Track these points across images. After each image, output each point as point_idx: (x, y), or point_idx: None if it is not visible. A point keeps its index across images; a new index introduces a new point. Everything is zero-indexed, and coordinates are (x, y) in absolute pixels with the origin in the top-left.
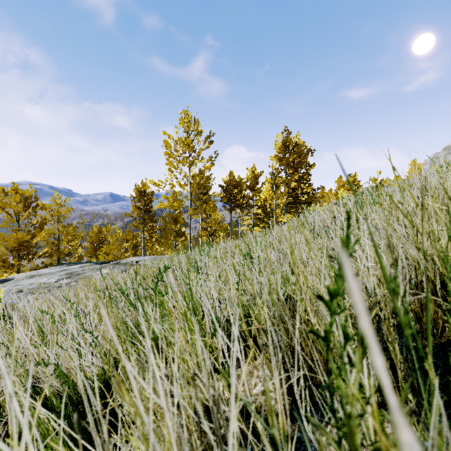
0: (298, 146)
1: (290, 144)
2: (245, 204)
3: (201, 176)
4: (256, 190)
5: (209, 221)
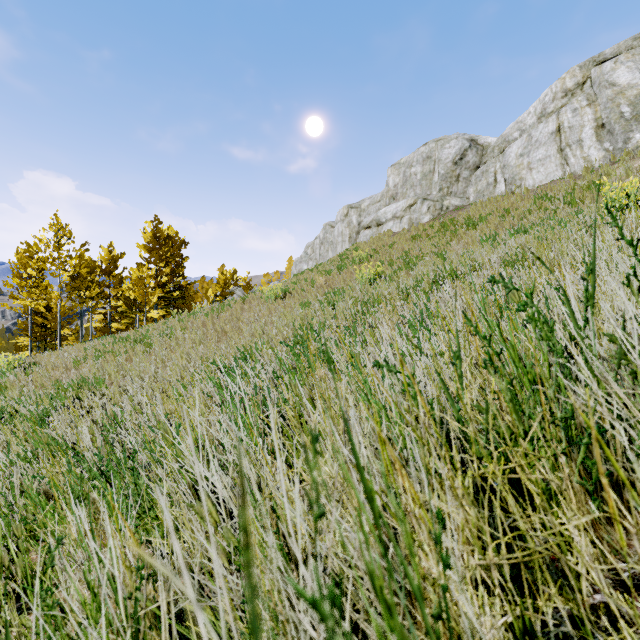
0: (170, 238)
1: (162, 235)
2: (100, 293)
3: (79, 281)
4: (115, 276)
5: (48, 316)
